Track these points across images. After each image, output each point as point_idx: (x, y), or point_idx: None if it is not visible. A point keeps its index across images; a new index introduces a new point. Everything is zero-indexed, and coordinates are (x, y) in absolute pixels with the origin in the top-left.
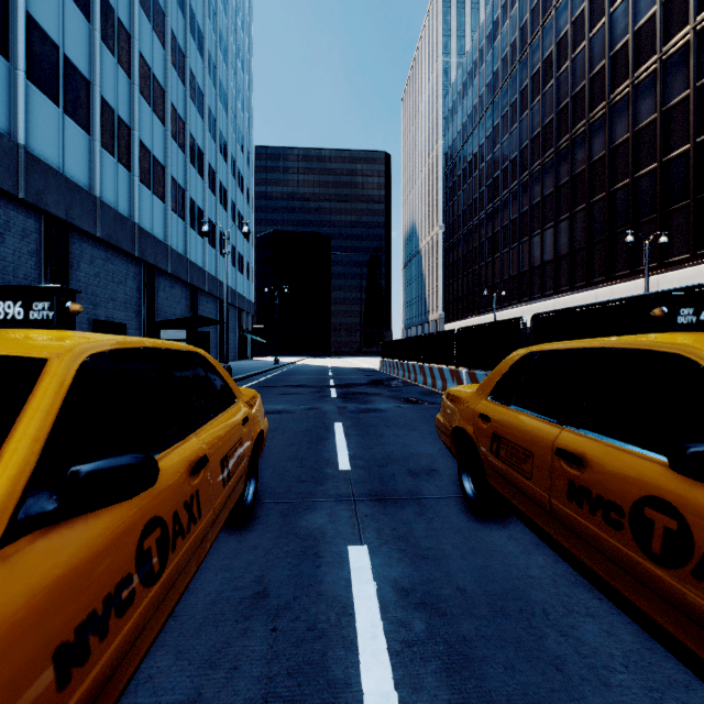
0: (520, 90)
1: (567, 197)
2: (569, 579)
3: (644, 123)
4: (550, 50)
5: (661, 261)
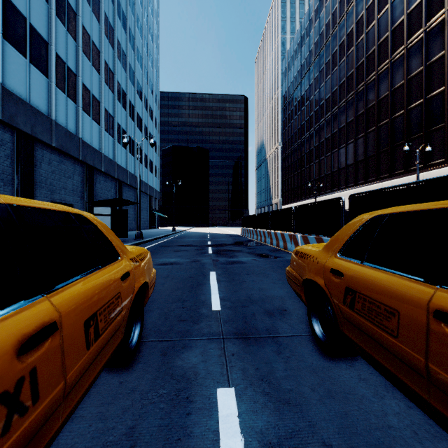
0: (332, 54)
1: (362, 122)
2: (428, 430)
3: (414, 73)
4: (351, 27)
5: (426, 163)
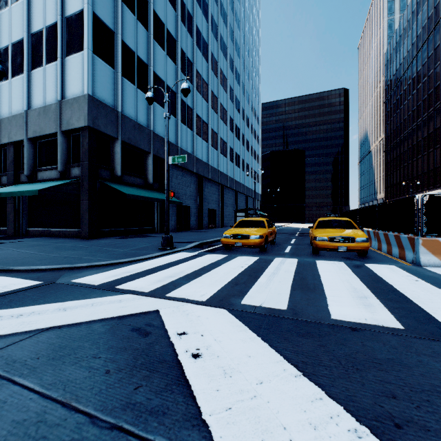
0: (435, 48)
1: None
2: None
3: None
4: None
5: None
